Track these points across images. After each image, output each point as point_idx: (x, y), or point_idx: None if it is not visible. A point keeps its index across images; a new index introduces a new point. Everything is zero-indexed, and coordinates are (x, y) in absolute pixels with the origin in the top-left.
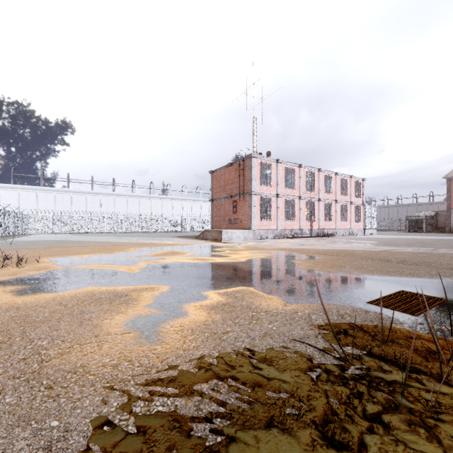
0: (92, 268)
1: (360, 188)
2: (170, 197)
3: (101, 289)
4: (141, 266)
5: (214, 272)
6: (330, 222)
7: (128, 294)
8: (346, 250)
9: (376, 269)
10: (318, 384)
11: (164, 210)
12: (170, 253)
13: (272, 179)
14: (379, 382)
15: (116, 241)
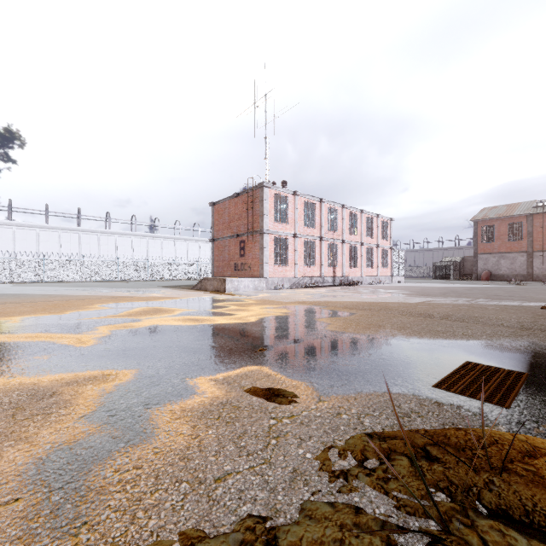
0: (15, 341)
1: (388, 229)
2: (159, 235)
3: (10, 384)
4: (101, 334)
5: (212, 340)
6: (355, 268)
7: (56, 392)
8: (379, 303)
9: (423, 328)
10: None
11: (151, 252)
12: (151, 311)
13: (289, 215)
14: None
15: (76, 294)
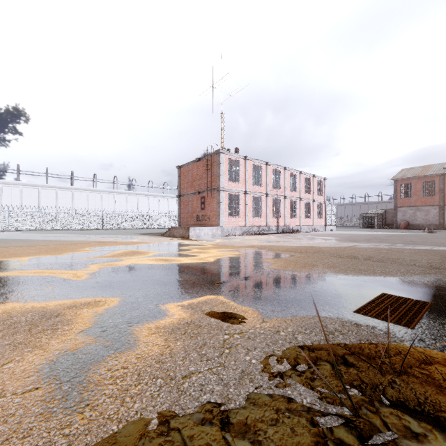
0: (26, 275)
1: (322, 187)
2: (136, 192)
3: (25, 307)
4: (92, 270)
5: (179, 276)
6: (295, 219)
7: (60, 314)
8: (313, 247)
9: (349, 267)
10: None
11: (129, 206)
12: (130, 253)
13: (241, 176)
14: None
15: (71, 240)
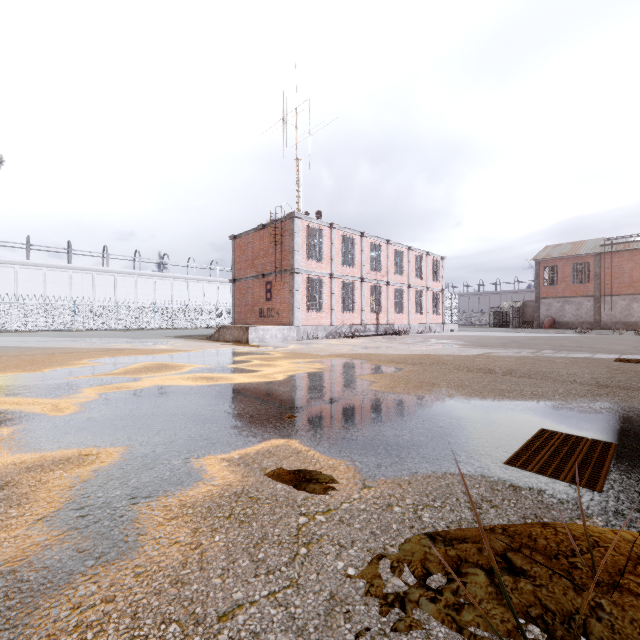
0: None
1: (439, 269)
2: (169, 274)
3: None
4: (85, 398)
5: (228, 405)
6: (401, 315)
7: (10, 483)
8: (430, 356)
9: (484, 387)
10: None
11: (158, 295)
12: (154, 368)
13: (324, 251)
14: None
15: (62, 346)
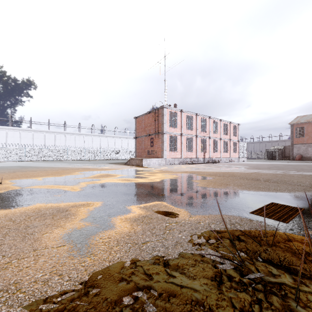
0: (43, 188)
1: (236, 130)
2: (106, 135)
3: (47, 206)
4: (82, 186)
5: (137, 190)
6: (216, 153)
7: (68, 210)
8: (229, 173)
9: (251, 186)
10: (224, 292)
11: (102, 144)
12: (104, 176)
13: (178, 123)
14: (272, 286)
15: (65, 167)
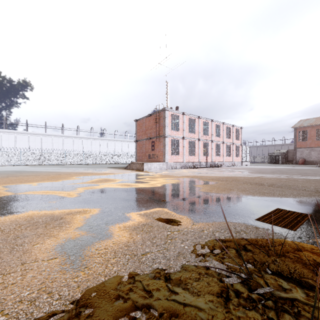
0: (37, 194)
1: (239, 134)
2: (106, 138)
3: (40, 213)
4: (79, 191)
5: (137, 195)
6: (219, 157)
7: (63, 217)
8: (232, 177)
9: (256, 191)
10: (231, 311)
11: (101, 148)
12: (103, 180)
13: (180, 126)
14: (284, 303)
15: (63, 171)
